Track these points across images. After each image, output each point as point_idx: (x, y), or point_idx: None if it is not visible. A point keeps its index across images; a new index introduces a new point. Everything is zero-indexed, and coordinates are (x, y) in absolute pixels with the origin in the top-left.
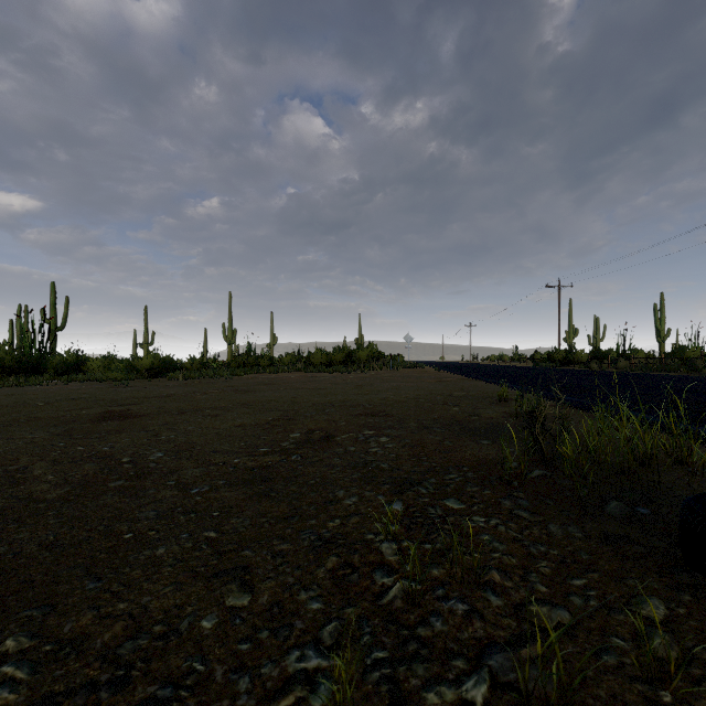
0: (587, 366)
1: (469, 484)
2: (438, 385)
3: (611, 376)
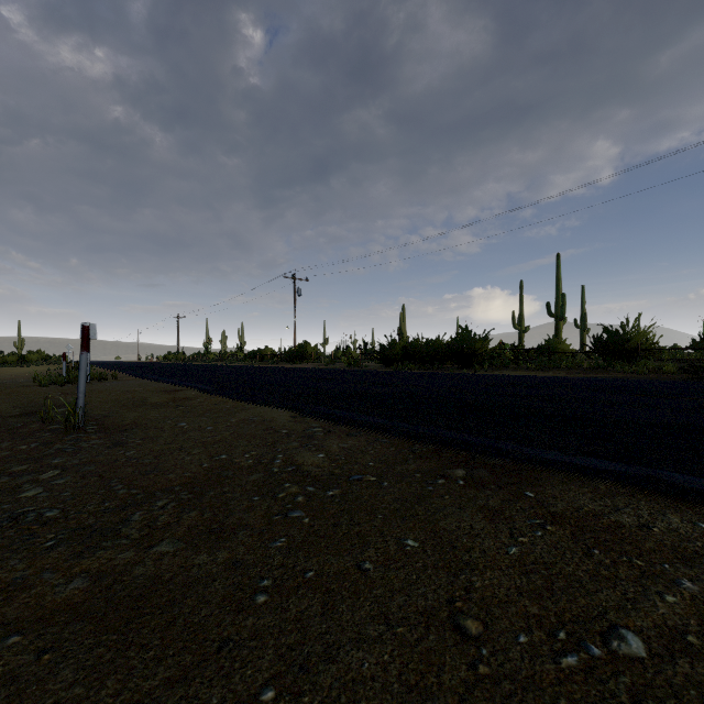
0: (171, 361)
1: None
2: None
3: None
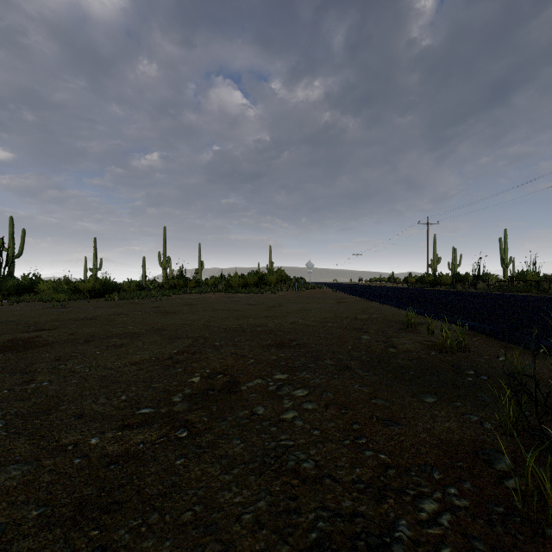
0: (453, 287)
1: (477, 546)
2: (340, 306)
3: (481, 297)
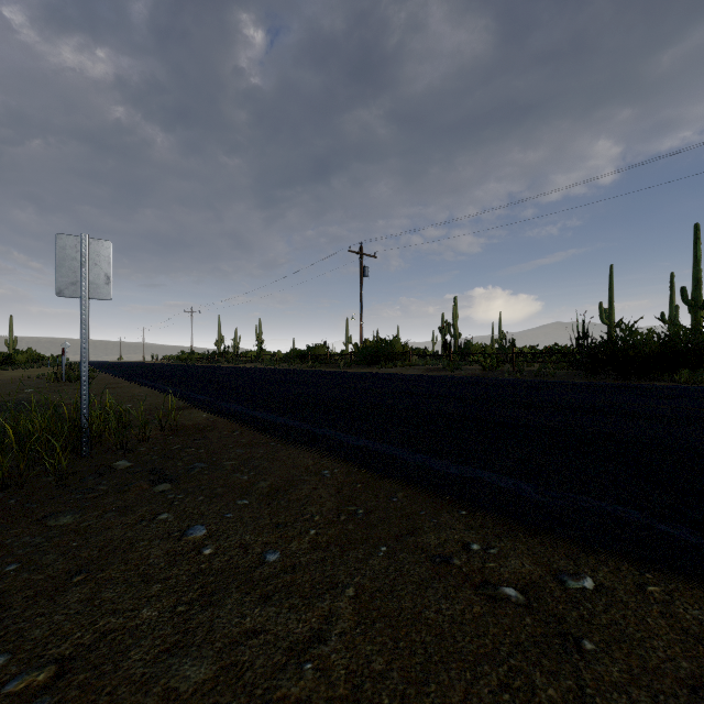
0: (187, 362)
1: None
2: None
3: None
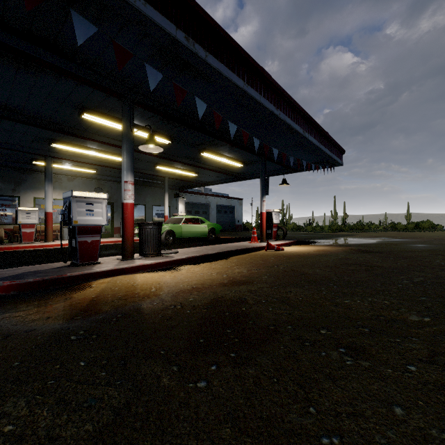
0: None
1: None
2: None
3: None
